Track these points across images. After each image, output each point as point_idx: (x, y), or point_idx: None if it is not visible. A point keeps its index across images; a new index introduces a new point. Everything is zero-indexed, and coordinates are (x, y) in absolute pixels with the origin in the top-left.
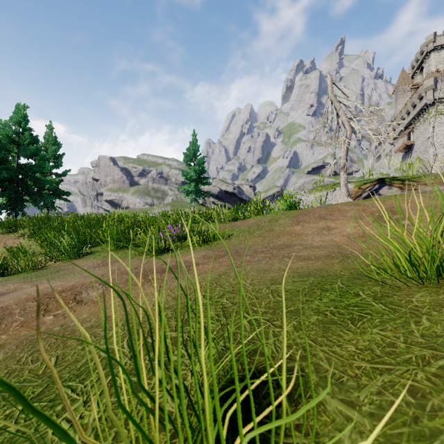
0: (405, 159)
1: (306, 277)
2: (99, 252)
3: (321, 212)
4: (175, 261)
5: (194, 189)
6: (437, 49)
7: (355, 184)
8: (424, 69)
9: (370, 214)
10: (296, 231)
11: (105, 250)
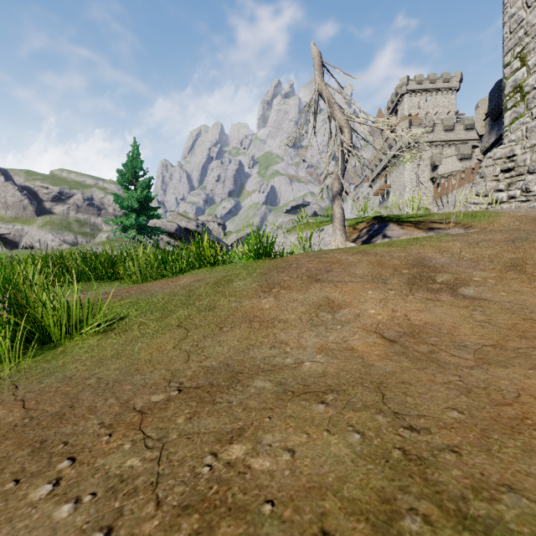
0: (382, 203)
1: None
2: None
3: (310, 265)
4: None
5: (134, 222)
6: (409, 93)
7: (348, 223)
8: (399, 111)
9: (395, 272)
10: (263, 311)
11: None
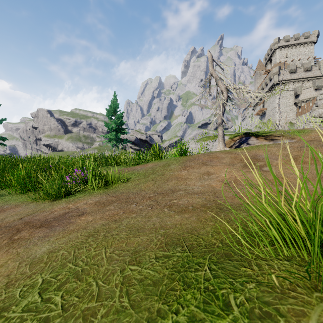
0: (261, 120)
1: (173, 247)
2: (4, 196)
3: (204, 159)
4: (66, 208)
5: (115, 137)
6: (280, 48)
7: (229, 136)
8: (272, 60)
9: (240, 161)
10: (182, 175)
11: (12, 193)
